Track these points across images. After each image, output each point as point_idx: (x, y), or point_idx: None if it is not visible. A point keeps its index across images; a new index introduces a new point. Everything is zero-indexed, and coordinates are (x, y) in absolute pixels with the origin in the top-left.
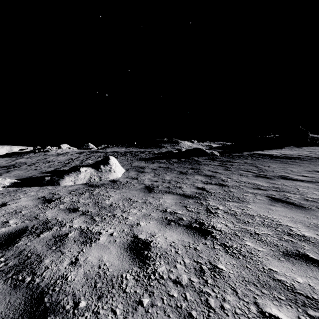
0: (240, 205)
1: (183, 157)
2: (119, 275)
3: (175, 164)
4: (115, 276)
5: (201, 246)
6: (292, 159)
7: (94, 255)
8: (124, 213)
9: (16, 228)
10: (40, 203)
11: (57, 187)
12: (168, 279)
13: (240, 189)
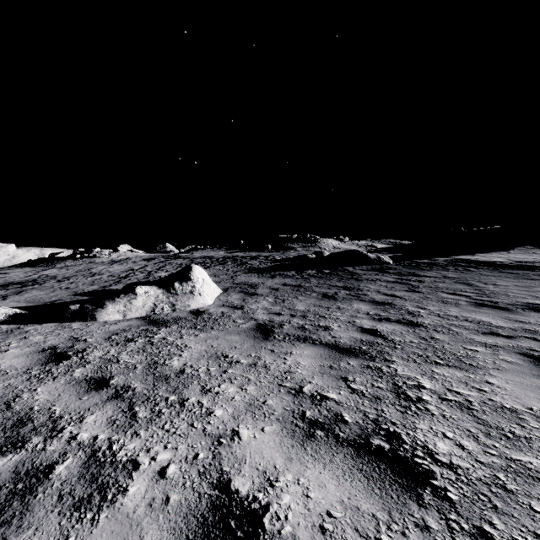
0: (469, 376)
1: (327, 266)
2: None
3: (313, 280)
4: None
5: (414, 539)
6: (536, 270)
7: None
8: (206, 395)
9: None
10: (38, 363)
11: (89, 325)
12: None
13: (455, 335)
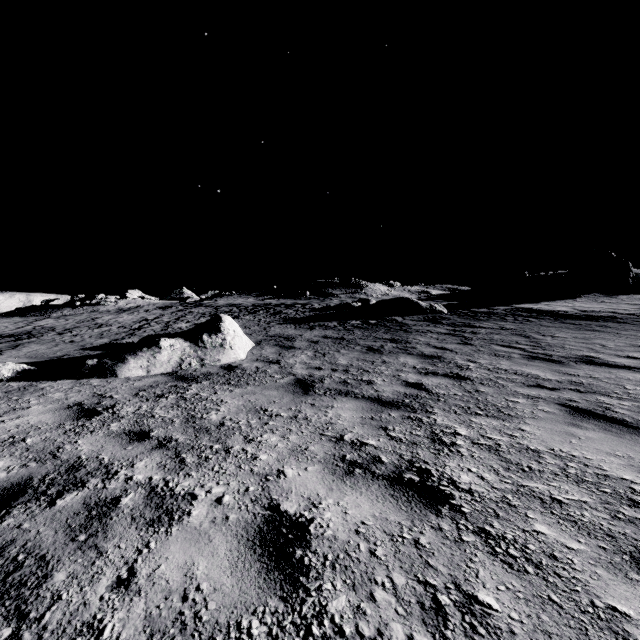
0: (505, 424)
1: (373, 316)
2: (232, 623)
3: (357, 332)
4: (222, 627)
5: (429, 535)
6: (600, 320)
7: (175, 561)
8: (249, 443)
9: (6, 482)
10: (69, 419)
11: (110, 381)
12: (357, 637)
13: (500, 387)
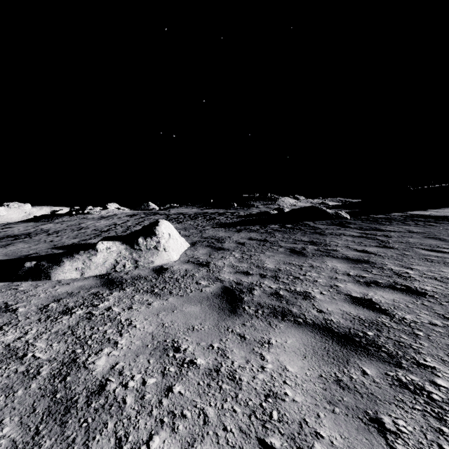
0: None
1: (288, 221)
2: None
3: (278, 234)
4: None
5: None
6: None
7: None
8: None
9: None
10: None
11: (38, 285)
12: None
13: None
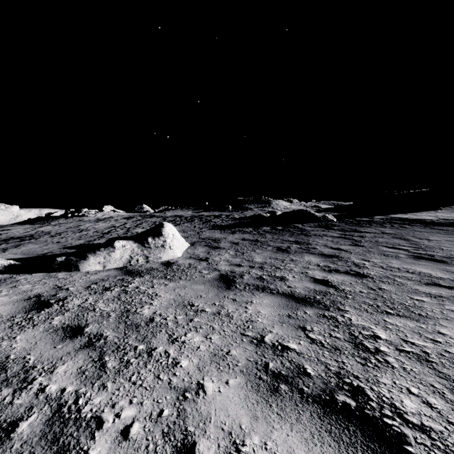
0: (421, 326)
1: (279, 223)
2: None
3: (268, 235)
4: None
5: None
6: None
7: None
8: (173, 344)
9: None
10: (22, 311)
11: (72, 275)
12: None
13: (400, 285)
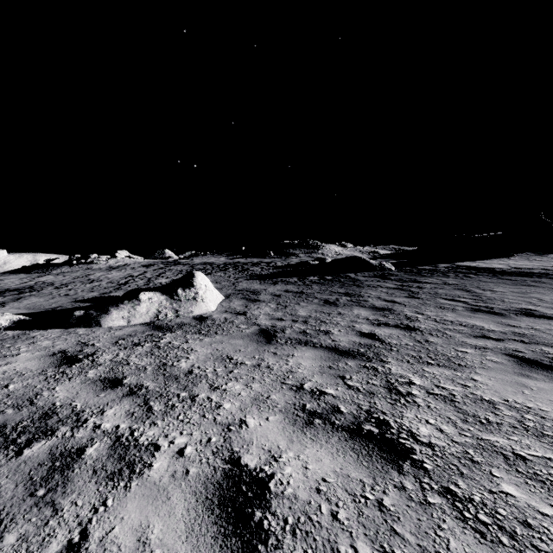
0: (456, 374)
1: (329, 272)
2: None
3: (315, 286)
4: None
5: (392, 496)
6: (534, 276)
7: (129, 522)
8: (214, 391)
9: None
10: (51, 366)
11: (94, 330)
12: None
13: (448, 338)
